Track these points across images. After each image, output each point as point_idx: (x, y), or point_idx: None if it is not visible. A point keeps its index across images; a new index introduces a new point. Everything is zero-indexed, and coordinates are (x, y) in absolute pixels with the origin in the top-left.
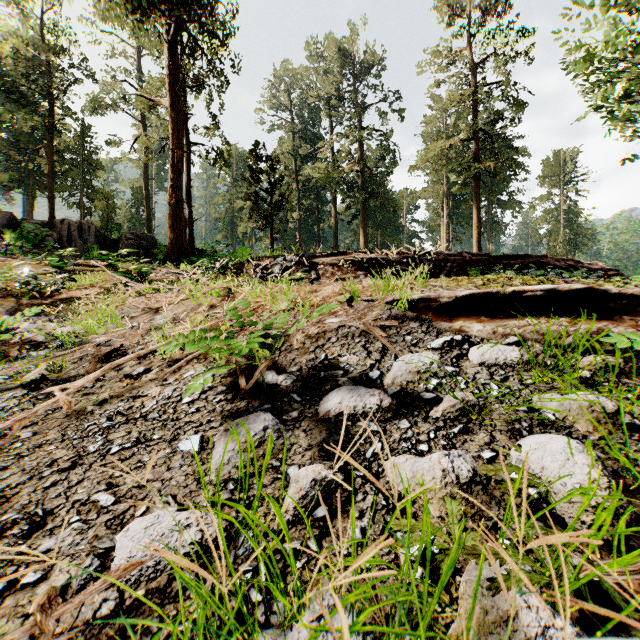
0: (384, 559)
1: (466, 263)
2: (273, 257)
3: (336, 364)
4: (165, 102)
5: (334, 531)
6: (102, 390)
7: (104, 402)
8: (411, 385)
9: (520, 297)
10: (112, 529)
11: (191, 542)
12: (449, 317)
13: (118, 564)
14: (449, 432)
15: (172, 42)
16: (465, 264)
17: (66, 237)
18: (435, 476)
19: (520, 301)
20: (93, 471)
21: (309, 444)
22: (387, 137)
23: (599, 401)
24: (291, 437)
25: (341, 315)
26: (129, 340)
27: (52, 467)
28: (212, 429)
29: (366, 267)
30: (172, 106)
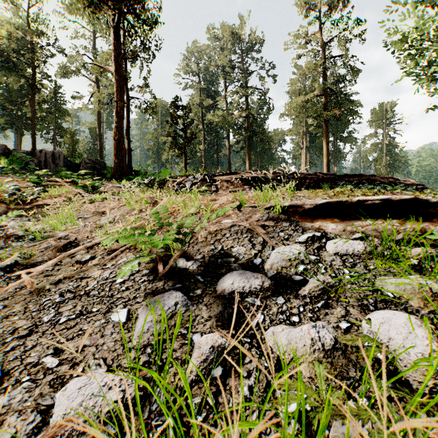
0: (267, 413)
1: (319, 180)
2: (186, 176)
3: (229, 253)
4: (111, 69)
5: (228, 388)
6: (59, 272)
7: (59, 282)
8: (284, 270)
9: (363, 204)
10: (54, 388)
11: (114, 400)
12: (311, 219)
13: (55, 420)
14: (314, 307)
15: (116, 27)
16: (319, 181)
17: (43, 162)
18: (305, 344)
19: (363, 207)
20: (44, 338)
21: (209, 316)
22: (264, 93)
23: (427, 283)
24: (196, 310)
25: (233, 217)
26: (82, 235)
27: (14, 334)
28: (137, 303)
29: (250, 183)
30: (116, 71)
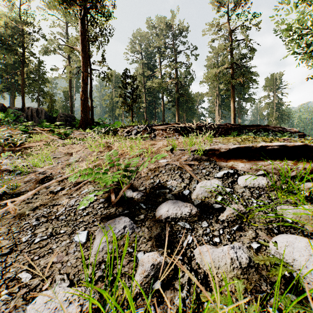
0: None
1: (228, 129)
2: (132, 126)
3: (165, 186)
4: (79, 49)
5: (165, 300)
6: (36, 200)
7: (36, 208)
8: (207, 199)
9: (265, 149)
10: (26, 300)
11: None
12: (225, 159)
13: None
14: (231, 229)
15: (82, 19)
16: (228, 129)
17: (30, 116)
18: (226, 262)
19: (265, 151)
20: (22, 255)
21: (150, 236)
22: (189, 66)
23: None
24: (139, 232)
25: (167, 158)
26: (55, 170)
27: None
28: (94, 226)
29: (179, 131)
30: (82, 51)
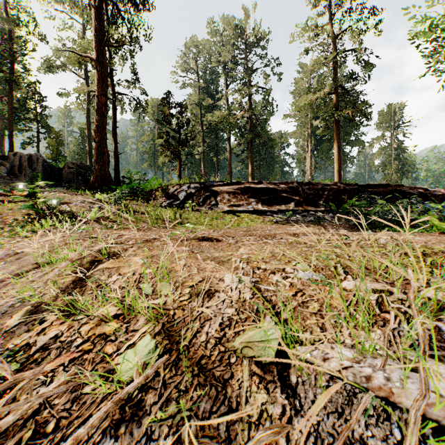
0: None
1: (340, 192)
2: (179, 185)
3: None
4: (91, 57)
5: None
6: None
7: None
8: None
9: None
10: None
11: None
12: None
13: None
14: None
15: (97, 8)
16: (339, 192)
17: (18, 166)
18: None
19: None
20: None
21: None
22: (268, 92)
23: None
24: None
25: None
26: None
27: None
28: None
29: (257, 195)
30: (97, 60)
